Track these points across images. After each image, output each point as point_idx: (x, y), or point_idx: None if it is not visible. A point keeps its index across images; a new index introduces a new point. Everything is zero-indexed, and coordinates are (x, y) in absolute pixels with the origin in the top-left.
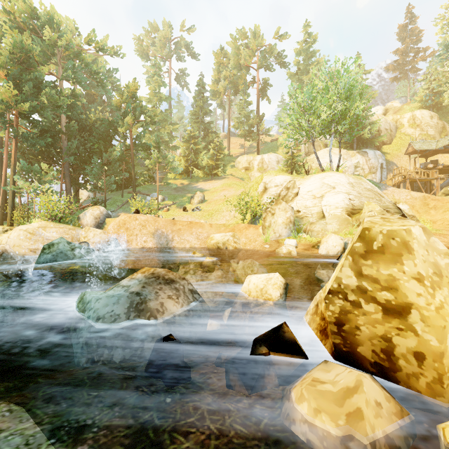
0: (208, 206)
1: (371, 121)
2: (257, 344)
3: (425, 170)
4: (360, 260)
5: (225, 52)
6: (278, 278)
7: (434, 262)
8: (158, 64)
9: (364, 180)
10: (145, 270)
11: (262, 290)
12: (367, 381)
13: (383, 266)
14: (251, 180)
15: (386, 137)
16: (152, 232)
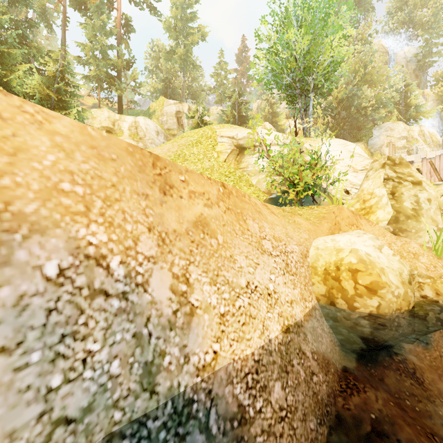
0: None
1: None
2: None
3: None
4: None
5: None
6: None
7: None
8: None
9: None
10: None
11: None
12: None
13: None
14: None
15: None
16: None
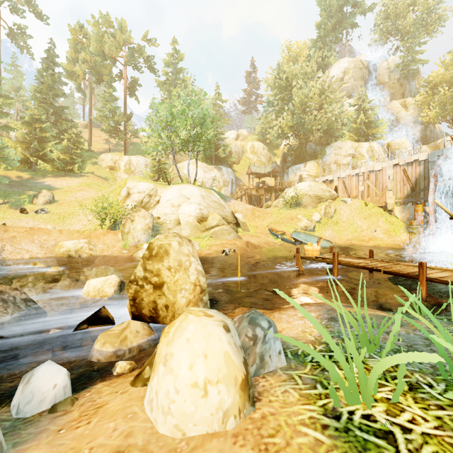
0: (58, 208)
1: (225, 143)
2: (81, 324)
3: (257, 188)
4: (146, 261)
5: (85, 32)
6: (114, 278)
7: (180, 259)
8: None
9: (213, 194)
10: None
11: (100, 289)
12: (133, 322)
13: (156, 264)
14: (117, 181)
15: (236, 158)
16: None
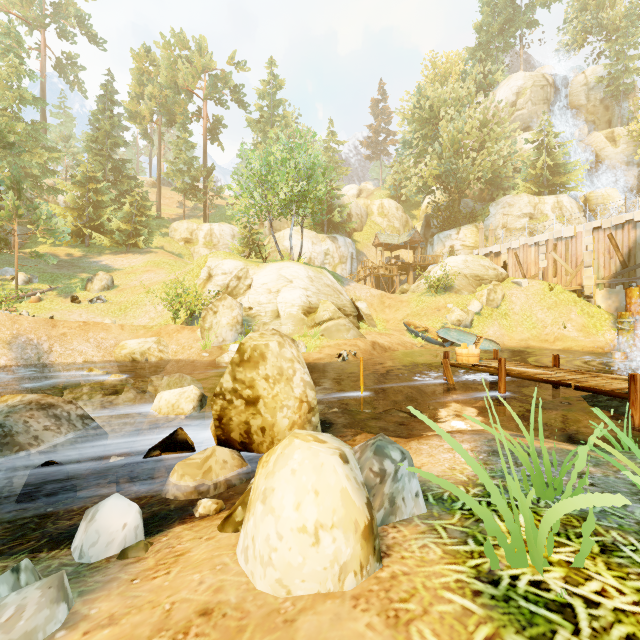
0: (119, 296)
1: (343, 202)
2: (152, 450)
3: (388, 265)
4: (236, 368)
5: (153, 58)
6: (193, 390)
7: (280, 366)
8: (15, 35)
9: (325, 274)
10: (7, 398)
11: (174, 405)
12: (220, 449)
13: (249, 372)
14: (194, 258)
15: (358, 224)
16: (7, 340)
